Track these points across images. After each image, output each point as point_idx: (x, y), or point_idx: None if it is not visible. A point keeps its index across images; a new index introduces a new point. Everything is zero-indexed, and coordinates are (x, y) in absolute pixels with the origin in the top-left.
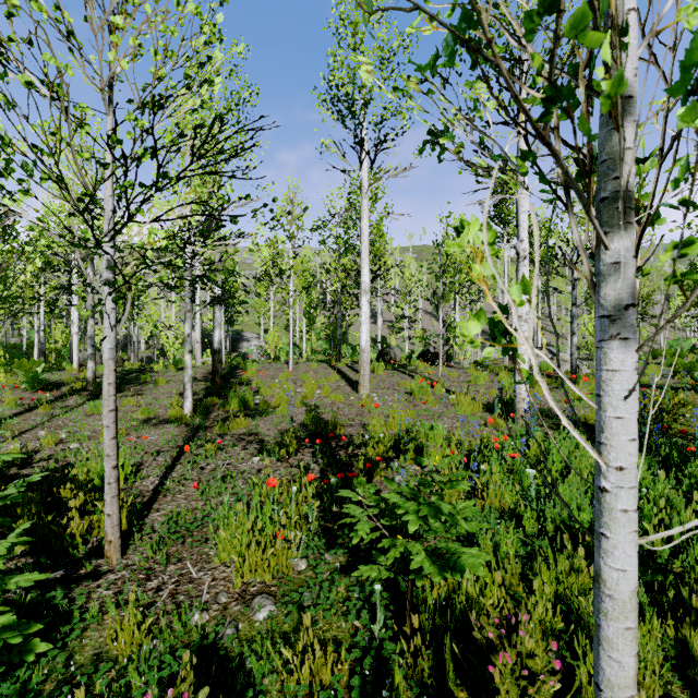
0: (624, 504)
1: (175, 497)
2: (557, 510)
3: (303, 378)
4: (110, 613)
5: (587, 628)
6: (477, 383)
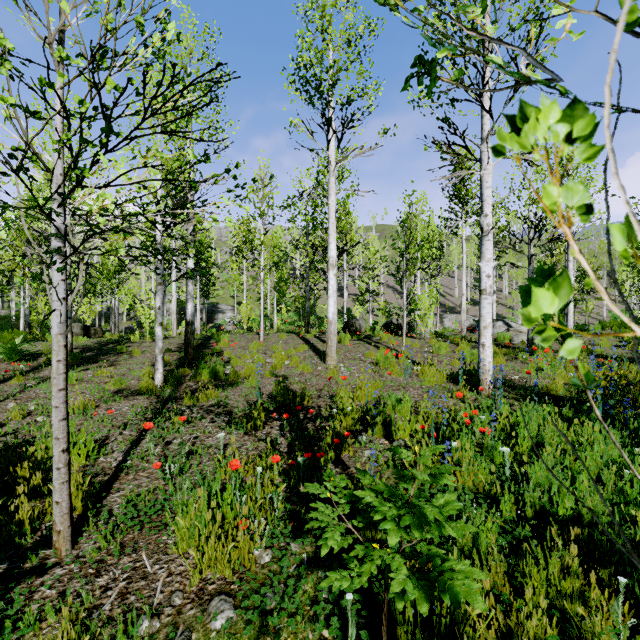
0: None
1: (137, 475)
2: (537, 494)
3: (273, 349)
4: (49, 620)
5: None
6: (439, 353)
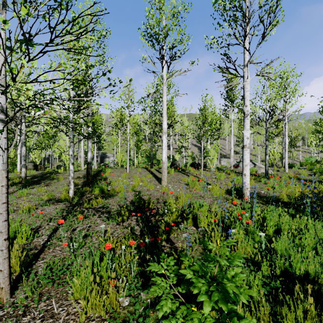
0: None
1: (54, 249)
2: (282, 261)
3: (134, 176)
4: None
5: None
6: (220, 179)
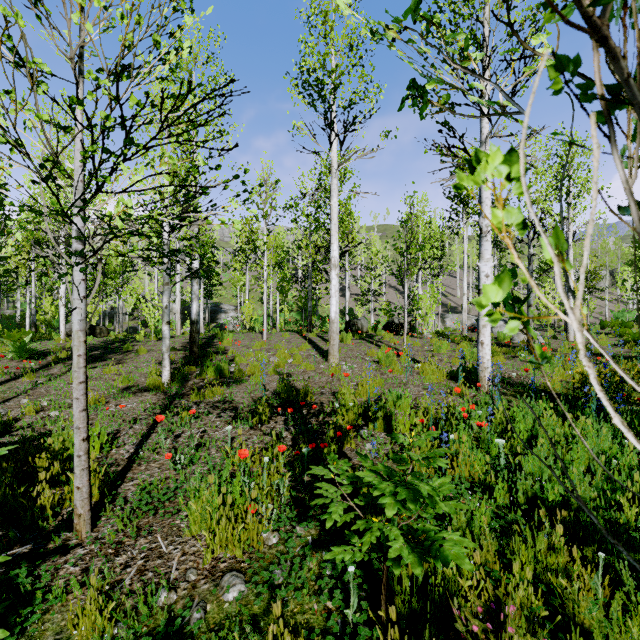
0: None
1: (149, 466)
2: (529, 482)
3: (276, 348)
4: (75, 593)
5: (572, 614)
6: (439, 352)
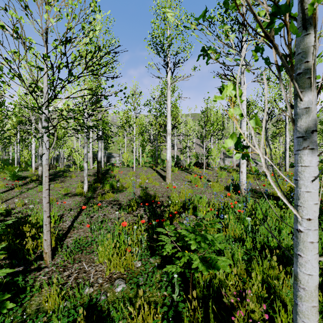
0: (311, 238)
1: (78, 231)
2: (262, 237)
3: (140, 175)
4: (45, 288)
5: (279, 296)
6: (221, 177)
